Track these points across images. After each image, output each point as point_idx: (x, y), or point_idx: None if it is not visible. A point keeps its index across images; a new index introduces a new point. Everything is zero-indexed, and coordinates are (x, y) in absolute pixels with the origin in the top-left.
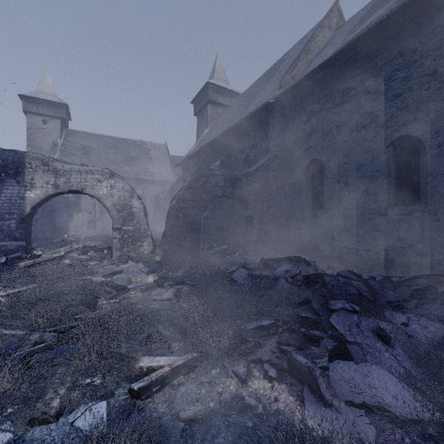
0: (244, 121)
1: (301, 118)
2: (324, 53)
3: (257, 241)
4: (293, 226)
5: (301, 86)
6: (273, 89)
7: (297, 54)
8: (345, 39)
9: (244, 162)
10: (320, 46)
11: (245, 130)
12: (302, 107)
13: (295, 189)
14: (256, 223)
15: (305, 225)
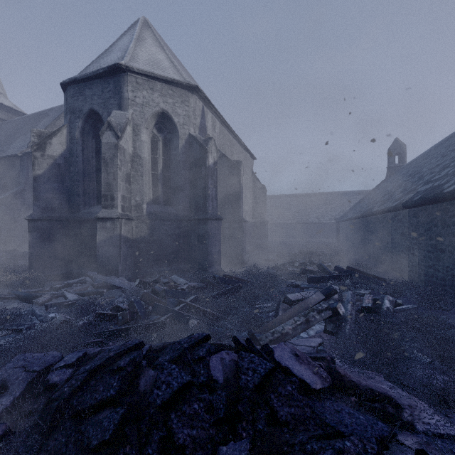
0: (2, 158)
1: None
2: None
3: (5, 243)
4: None
5: None
6: (26, 144)
7: (50, 121)
8: None
9: (4, 187)
10: None
11: (5, 164)
12: None
13: None
14: (4, 232)
15: None
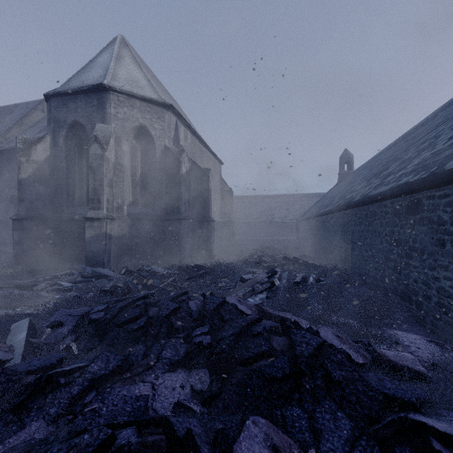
0: None
1: (8, 169)
2: (27, 134)
3: None
4: (3, 232)
5: (8, 150)
6: None
7: (17, 119)
8: (36, 135)
9: None
10: (34, 121)
11: None
12: (8, 163)
13: (4, 210)
14: None
15: (10, 231)
